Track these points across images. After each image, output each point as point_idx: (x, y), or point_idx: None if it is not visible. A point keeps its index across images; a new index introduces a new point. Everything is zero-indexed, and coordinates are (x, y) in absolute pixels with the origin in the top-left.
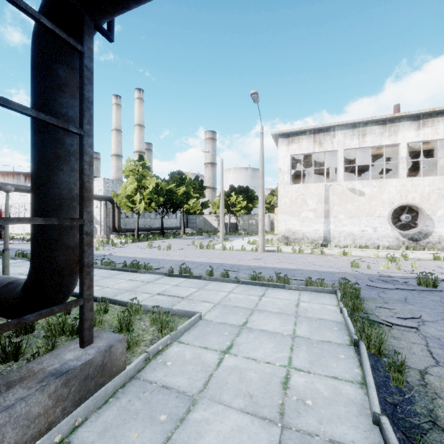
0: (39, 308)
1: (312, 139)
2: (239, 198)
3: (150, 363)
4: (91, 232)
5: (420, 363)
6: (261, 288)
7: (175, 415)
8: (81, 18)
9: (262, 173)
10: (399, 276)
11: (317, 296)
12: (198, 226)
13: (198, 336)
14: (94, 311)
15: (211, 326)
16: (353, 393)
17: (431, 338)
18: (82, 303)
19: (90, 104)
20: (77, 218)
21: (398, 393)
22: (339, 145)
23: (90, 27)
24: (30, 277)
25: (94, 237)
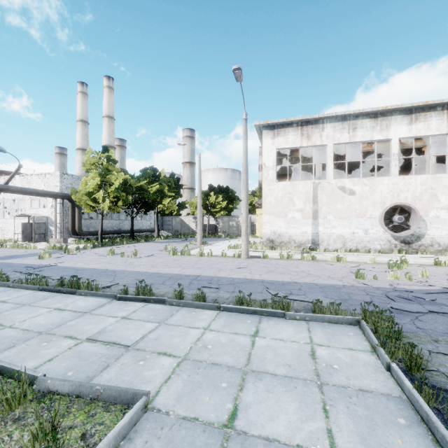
0: None
1: (299, 132)
2: (219, 198)
3: None
4: None
5: None
6: (252, 319)
7: None
8: None
9: (246, 166)
10: (418, 290)
11: (335, 332)
12: (174, 228)
13: None
14: None
15: (165, 433)
16: None
17: None
18: None
19: None
20: None
21: None
22: (328, 139)
23: None
24: None
25: (49, 241)
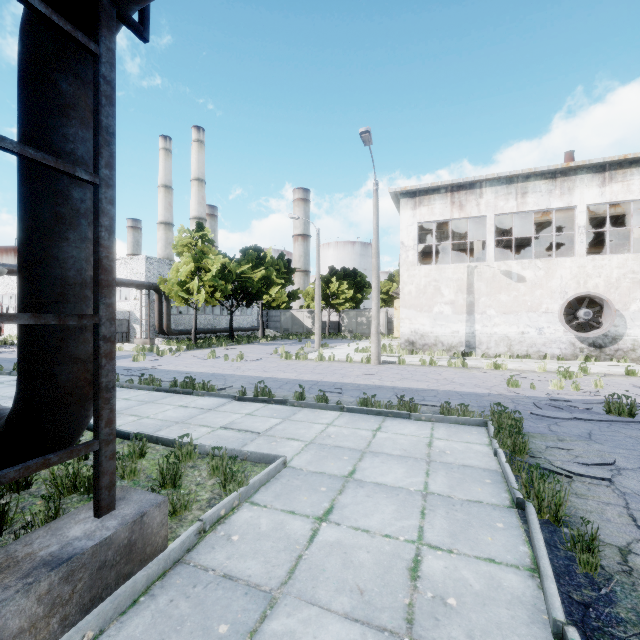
0: (31, 455)
1: (449, 200)
2: (343, 286)
3: (206, 537)
4: (113, 337)
5: (618, 536)
6: (376, 419)
7: (243, 624)
8: (96, 1)
9: (376, 248)
10: (578, 400)
11: (458, 430)
12: (283, 326)
13: (280, 493)
14: (123, 454)
15: (301, 477)
16: (519, 585)
17: (632, 496)
18: (98, 447)
19: (110, 136)
20: (89, 314)
21: (589, 586)
22: (488, 208)
23: (110, 16)
24: (16, 406)
25: (132, 342)
